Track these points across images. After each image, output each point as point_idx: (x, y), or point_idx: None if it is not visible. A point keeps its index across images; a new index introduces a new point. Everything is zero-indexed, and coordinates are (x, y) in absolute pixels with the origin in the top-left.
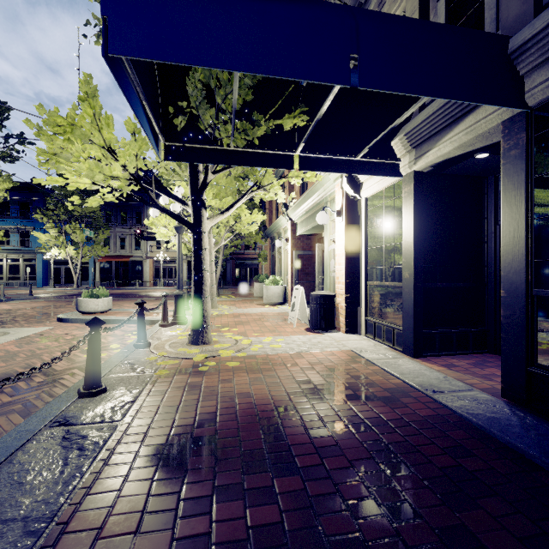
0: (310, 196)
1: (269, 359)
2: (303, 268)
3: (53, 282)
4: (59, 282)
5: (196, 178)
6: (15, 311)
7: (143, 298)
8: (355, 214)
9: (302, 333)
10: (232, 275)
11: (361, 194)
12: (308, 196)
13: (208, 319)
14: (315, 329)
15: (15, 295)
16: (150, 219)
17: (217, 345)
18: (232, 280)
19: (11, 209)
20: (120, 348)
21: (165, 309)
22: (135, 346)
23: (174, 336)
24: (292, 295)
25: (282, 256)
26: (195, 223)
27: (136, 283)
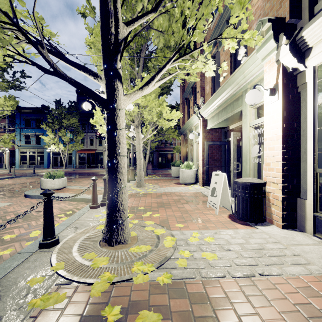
0: (225, 89)
1: (209, 299)
2: (212, 155)
3: (52, 165)
4: (57, 165)
5: (109, 42)
6: (9, 186)
7: (98, 176)
8: (294, 91)
9: (228, 224)
10: (157, 161)
11: (308, 62)
12: (222, 90)
13: (123, 213)
14: (243, 220)
15: (26, 173)
16: (94, 118)
17: (133, 247)
18: (157, 164)
19: (31, 123)
20: (36, 238)
21: (94, 192)
22: (38, 245)
23: (94, 225)
24: (211, 180)
25: (193, 146)
26: (108, 98)
27: (98, 166)
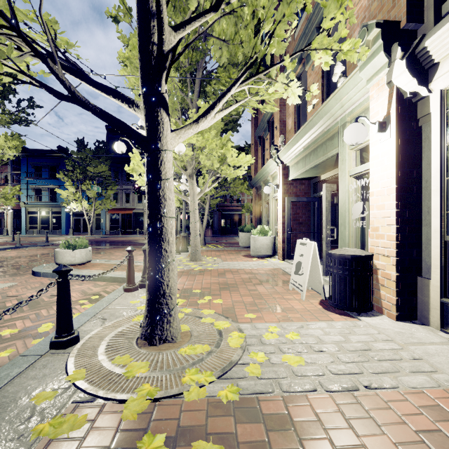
0: (315, 124)
1: (294, 423)
2: (296, 216)
3: (72, 231)
4: (79, 231)
5: (150, 56)
6: (12, 259)
7: (137, 246)
8: (413, 125)
9: (320, 313)
10: (219, 225)
11: (433, 84)
12: (311, 125)
13: (171, 299)
14: (340, 309)
15: (36, 242)
16: (130, 165)
17: (185, 348)
18: (219, 230)
19: (43, 172)
20: (48, 334)
21: (131, 268)
22: (49, 344)
23: (129, 315)
24: (295, 252)
25: (270, 204)
26: (148, 135)
27: (137, 232)
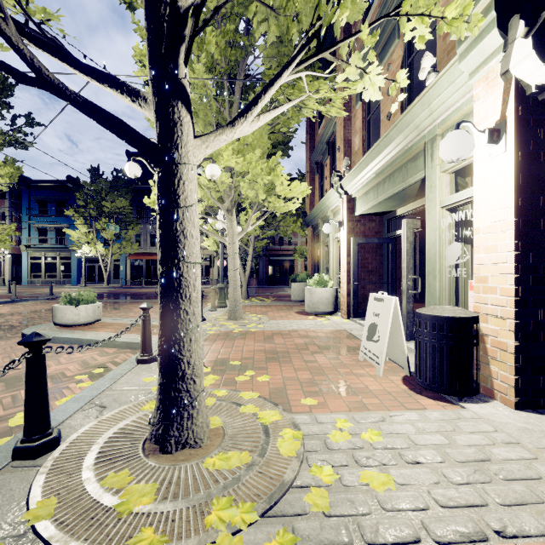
0: (392, 140)
1: None
2: (364, 262)
3: (84, 280)
4: (93, 280)
5: (161, 22)
6: (2, 317)
7: None
8: (539, 133)
9: (405, 397)
10: (265, 273)
11: None
12: (386, 142)
13: (194, 383)
14: (434, 391)
15: (38, 294)
16: (151, 196)
17: (214, 457)
18: (265, 279)
19: (49, 208)
20: (21, 429)
21: (146, 331)
22: (12, 452)
23: (139, 400)
24: (368, 309)
25: (330, 247)
26: (160, 141)
27: None
